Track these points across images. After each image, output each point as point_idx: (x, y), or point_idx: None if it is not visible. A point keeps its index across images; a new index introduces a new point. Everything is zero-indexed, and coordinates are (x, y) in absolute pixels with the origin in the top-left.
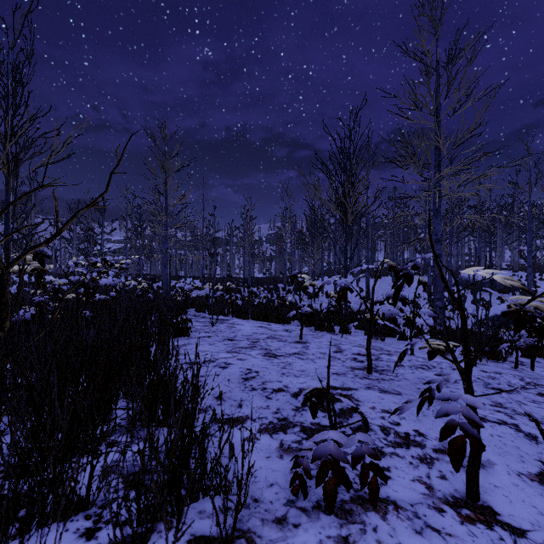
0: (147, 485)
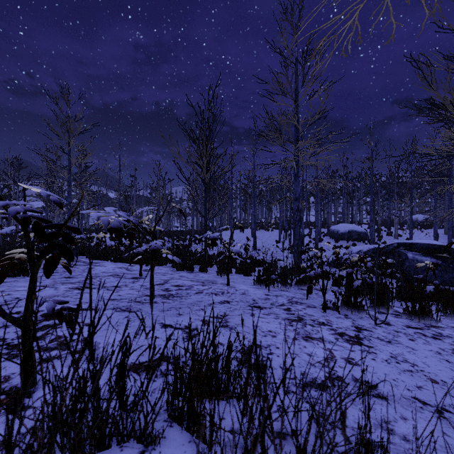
0: None
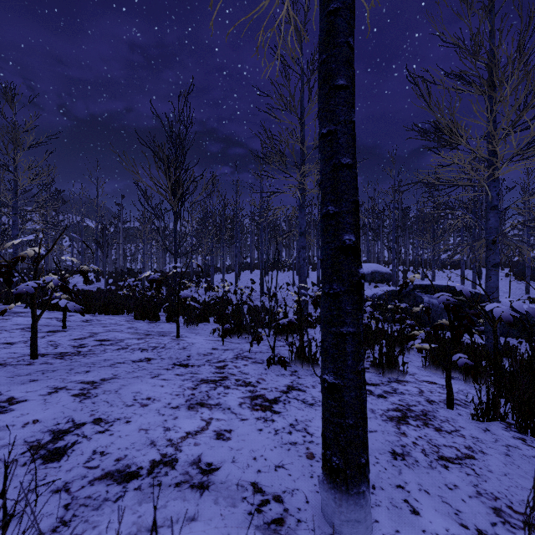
0: None
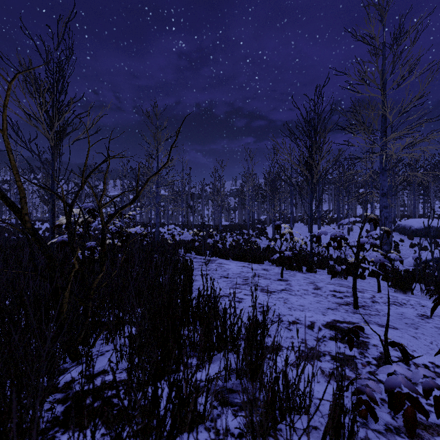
0: (236, 403)
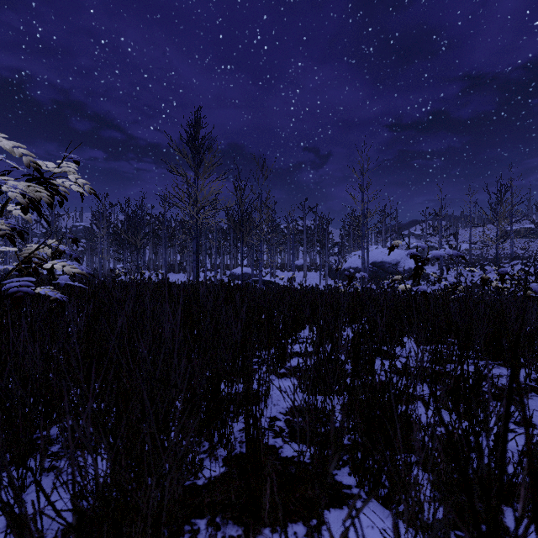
0: None
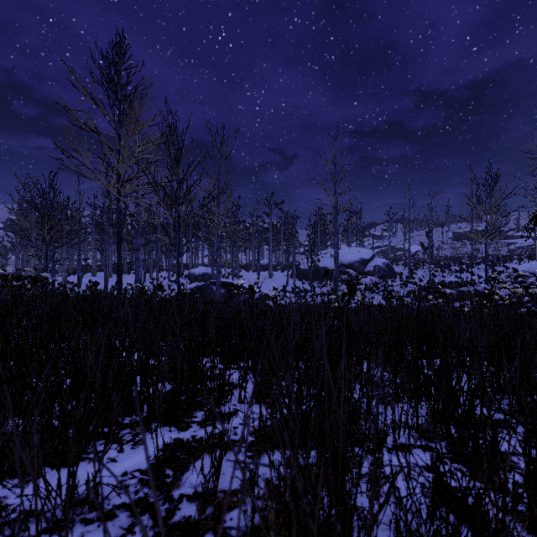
0: None
